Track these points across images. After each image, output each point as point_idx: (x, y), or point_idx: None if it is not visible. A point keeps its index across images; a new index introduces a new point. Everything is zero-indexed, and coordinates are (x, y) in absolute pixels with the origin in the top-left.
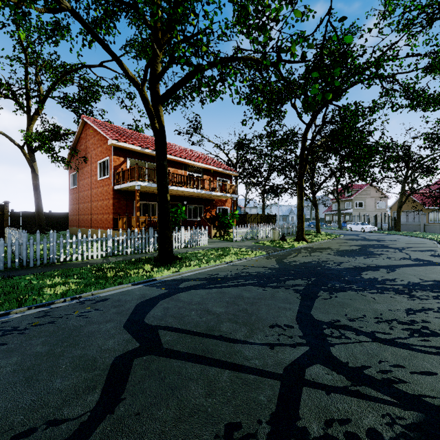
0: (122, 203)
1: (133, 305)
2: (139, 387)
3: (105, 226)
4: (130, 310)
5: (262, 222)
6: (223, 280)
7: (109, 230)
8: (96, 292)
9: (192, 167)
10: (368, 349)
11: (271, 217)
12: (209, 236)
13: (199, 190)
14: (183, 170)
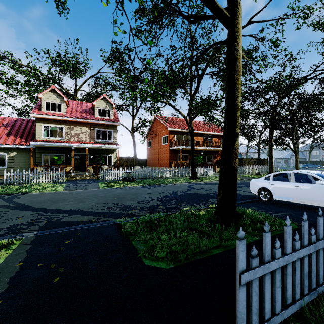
0: (173, 155)
1: (187, 185)
2: (193, 190)
3: (165, 165)
4: (187, 186)
5: (255, 164)
6: (214, 184)
7: (173, 167)
8: (176, 183)
9: (206, 134)
10: (240, 192)
11: (263, 161)
12: (215, 171)
13: (209, 148)
14: (201, 136)
